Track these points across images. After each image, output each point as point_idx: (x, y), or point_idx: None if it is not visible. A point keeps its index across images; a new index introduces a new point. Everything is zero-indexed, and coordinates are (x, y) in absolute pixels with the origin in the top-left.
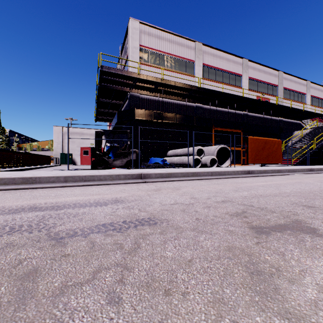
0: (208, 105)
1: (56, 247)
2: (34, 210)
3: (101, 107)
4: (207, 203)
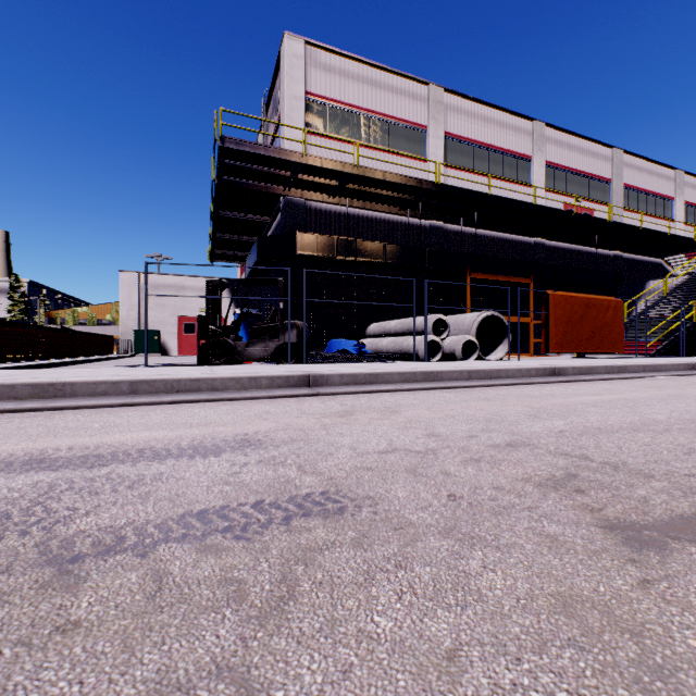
0: (457, 224)
1: (51, 591)
2: (34, 468)
3: (223, 229)
4: (470, 450)
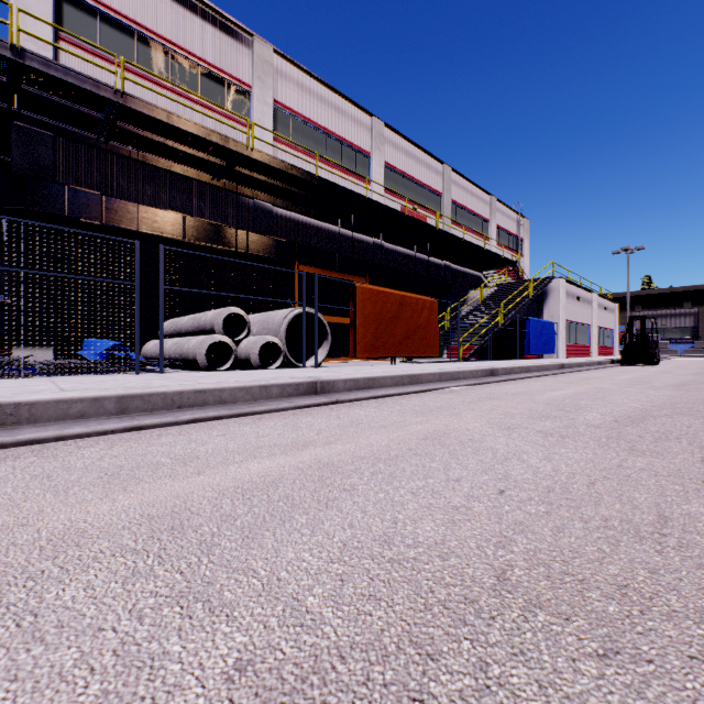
0: (289, 210)
1: None
2: None
3: None
4: None
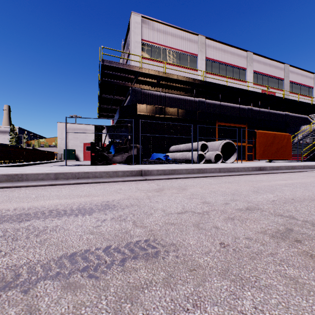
0: (211, 100)
1: None
2: None
3: (104, 103)
4: (227, 212)
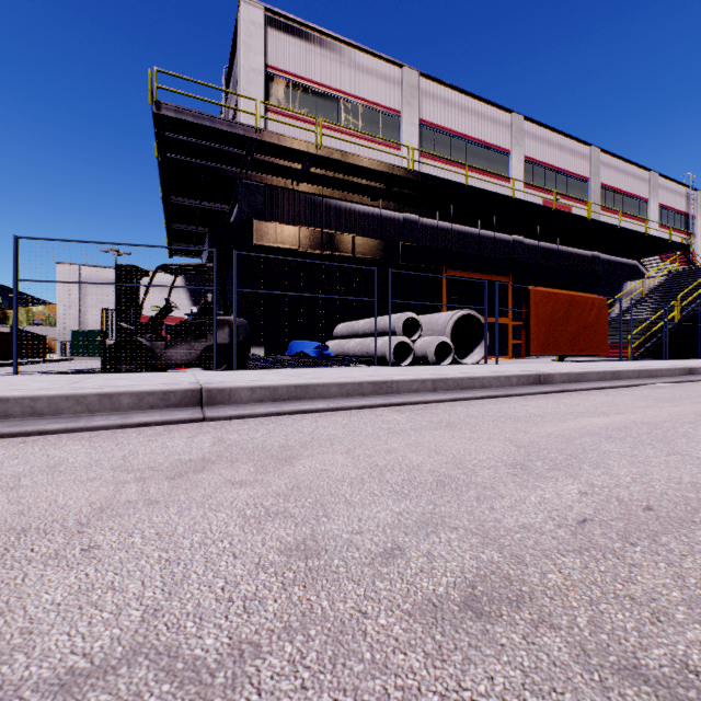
0: (433, 218)
1: None
2: None
3: (178, 219)
4: (354, 650)
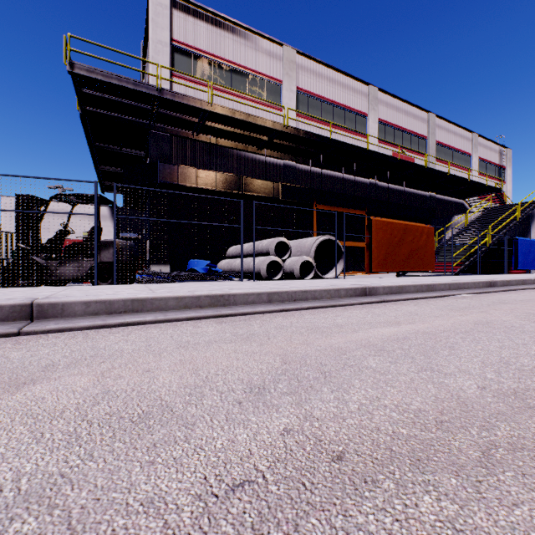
0: (307, 165)
1: None
2: None
3: (105, 162)
4: None
